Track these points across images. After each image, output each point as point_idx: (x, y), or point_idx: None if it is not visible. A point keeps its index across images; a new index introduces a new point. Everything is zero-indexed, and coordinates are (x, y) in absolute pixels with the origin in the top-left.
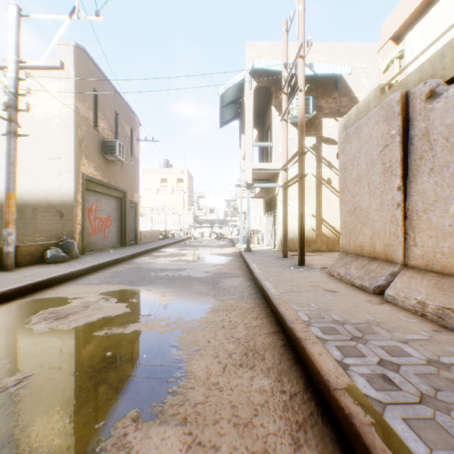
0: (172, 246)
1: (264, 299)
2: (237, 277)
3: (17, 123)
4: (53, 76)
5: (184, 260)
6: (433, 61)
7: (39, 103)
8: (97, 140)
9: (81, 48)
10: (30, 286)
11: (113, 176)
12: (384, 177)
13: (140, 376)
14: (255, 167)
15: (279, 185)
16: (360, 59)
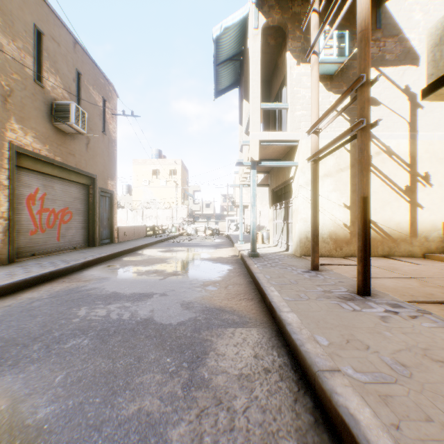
0: (156, 245)
1: None
2: (245, 324)
3: None
4: None
5: (159, 272)
6: None
7: None
8: (42, 101)
9: None
10: None
11: (72, 155)
12: None
13: None
14: (263, 138)
15: (296, 163)
16: None
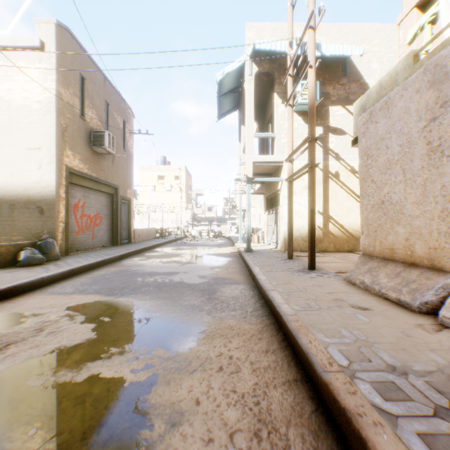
0: (167, 245)
1: (274, 316)
2: (237, 283)
3: None
4: (33, 58)
5: (177, 262)
6: None
7: (17, 88)
8: (84, 130)
9: (64, 27)
10: None
11: (102, 171)
12: (429, 160)
13: None
14: (256, 160)
15: (282, 179)
16: (371, 42)
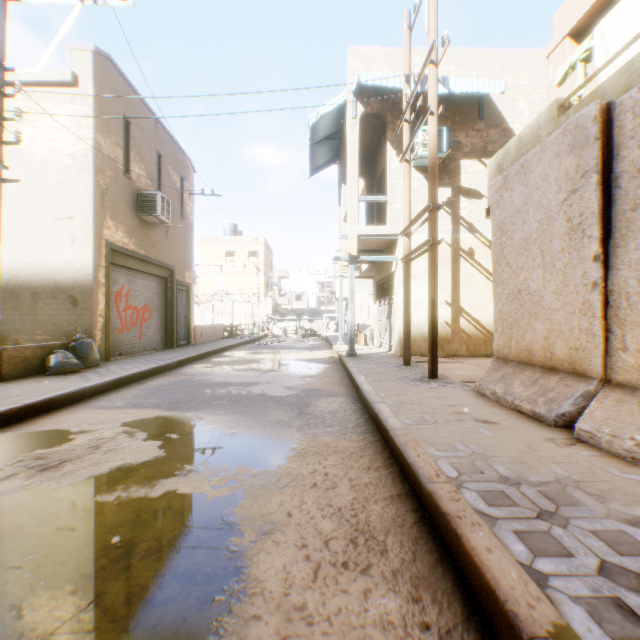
0: (240, 348)
1: (380, 433)
2: (335, 395)
3: (1, 162)
4: (62, 97)
5: (256, 369)
6: None
7: (41, 137)
8: (129, 193)
9: (104, 55)
10: (14, 413)
11: (153, 246)
12: (569, 241)
13: (163, 589)
14: (361, 232)
15: (397, 258)
16: (517, 73)
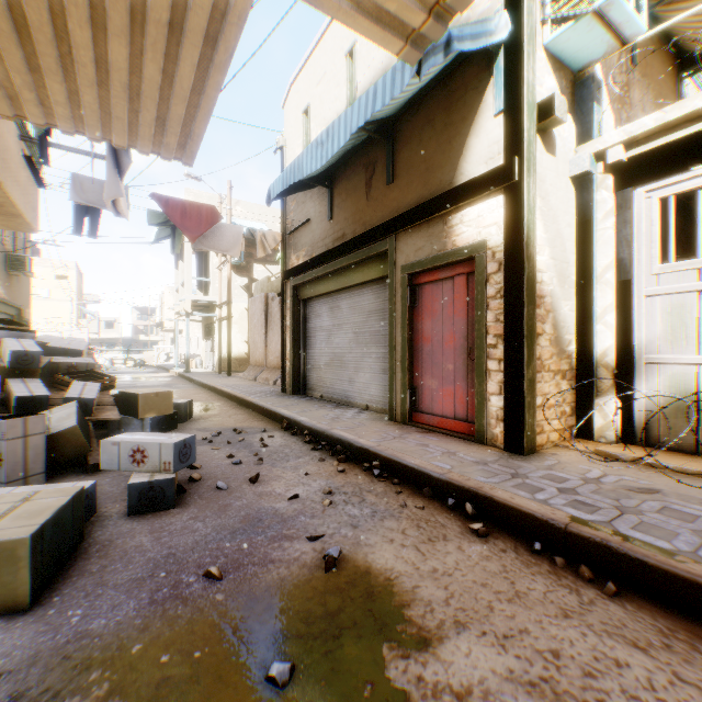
0: None
1: (203, 387)
2: (184, 384)
3: None
4: None
5: (126, 381)
6: (279, 281)
7: None
8: (5, 255)
9: None
10: None
11: (14, 292)
12: (261, 328)
13: None
14: (194, 299)
15: (216, 315)
16: None
